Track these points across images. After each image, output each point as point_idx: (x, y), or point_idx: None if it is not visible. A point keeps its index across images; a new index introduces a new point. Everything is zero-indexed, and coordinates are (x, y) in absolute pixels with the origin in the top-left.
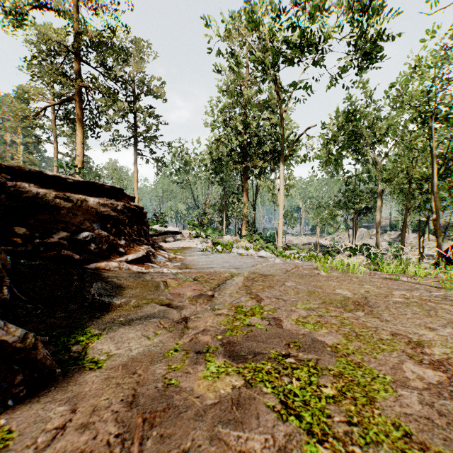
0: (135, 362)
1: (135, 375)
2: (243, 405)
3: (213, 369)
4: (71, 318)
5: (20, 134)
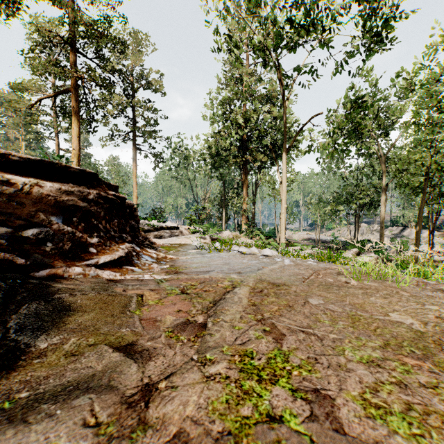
0: None
1: None
2: None
3: None
4: None
5: (22, 131)
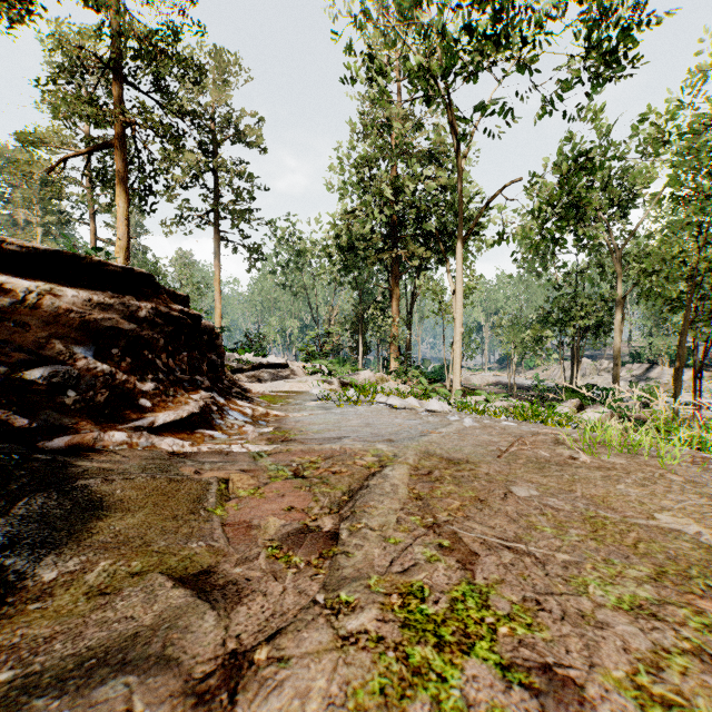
0: None
1: None
2: None
3: None
4: None
5: (37, 210)
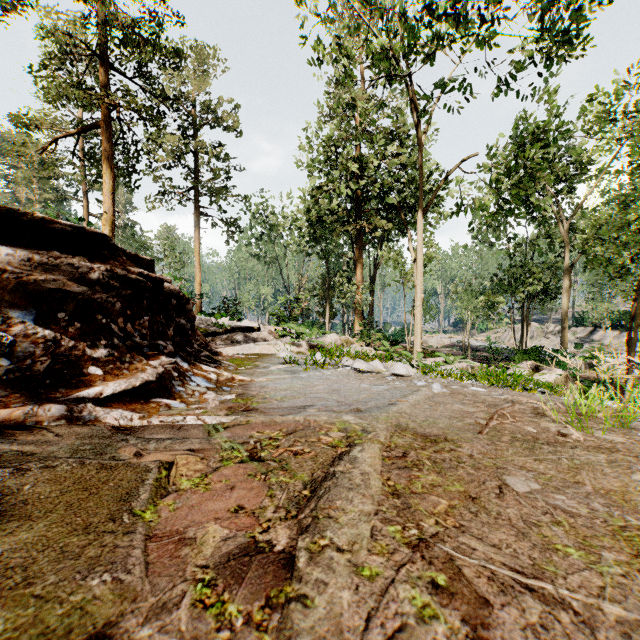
0: None
1: None
2: None
3: None
4: None
5: (36, 189)
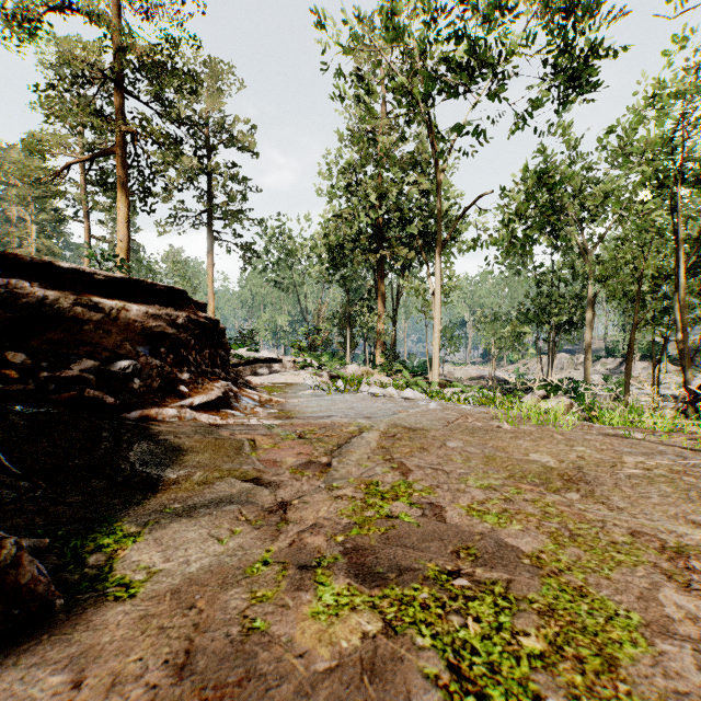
0: (194, 586)
1: (193, 611)
2: (382, 672)
3: (328, 600)
4: (92, 505)
5: (32, 208)
